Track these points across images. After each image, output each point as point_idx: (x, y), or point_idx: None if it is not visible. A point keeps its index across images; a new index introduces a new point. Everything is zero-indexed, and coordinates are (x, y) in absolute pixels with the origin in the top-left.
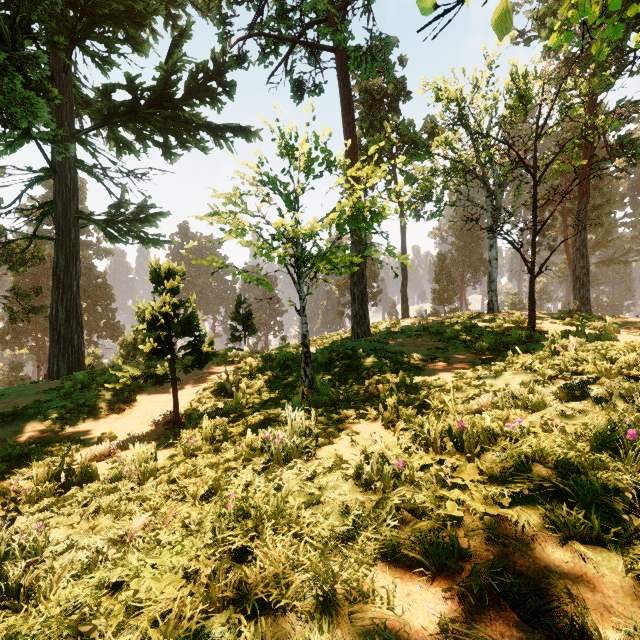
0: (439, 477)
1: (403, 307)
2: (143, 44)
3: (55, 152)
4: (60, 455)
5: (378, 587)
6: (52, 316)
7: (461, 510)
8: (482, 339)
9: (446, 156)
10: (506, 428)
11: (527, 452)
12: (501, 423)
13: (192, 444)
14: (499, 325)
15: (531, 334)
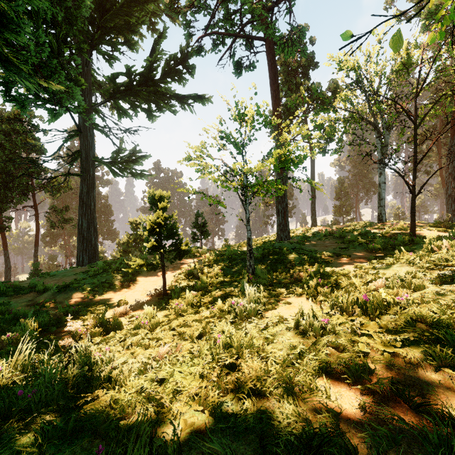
0: (352, 328)
1: (312, 218)
2: (135, 44)
3: (81, 119)
4: (96, 312)
5: (319, 387)
6: (79, 225)
7: (368, 348)
8: (374, 242)
9: (346, 109)
10: (397, 300)
11: (412, 315)
12: (393, 297)
13: (180, 308)
14: (387, 231)
15: (412, 238)
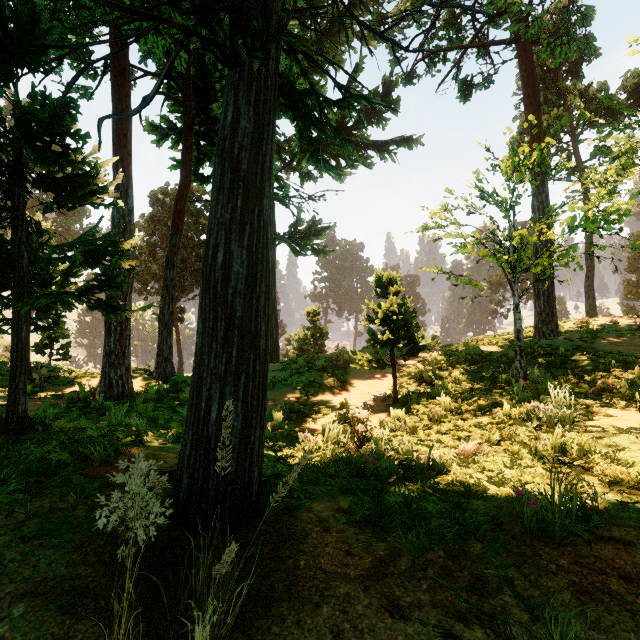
0: None
1: (588, 304)
2: (323, 87)
3: None
4: (322, 413)
5: None
6: None
7: None
8: None
9: None
10: None
11: None
12: None
13: (437, 412)
14: None
15: None
